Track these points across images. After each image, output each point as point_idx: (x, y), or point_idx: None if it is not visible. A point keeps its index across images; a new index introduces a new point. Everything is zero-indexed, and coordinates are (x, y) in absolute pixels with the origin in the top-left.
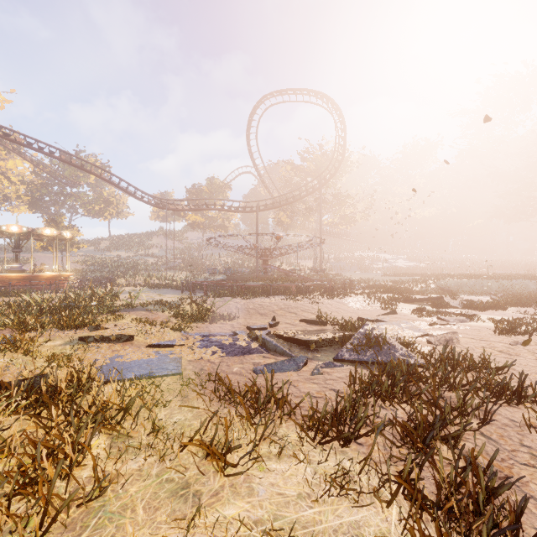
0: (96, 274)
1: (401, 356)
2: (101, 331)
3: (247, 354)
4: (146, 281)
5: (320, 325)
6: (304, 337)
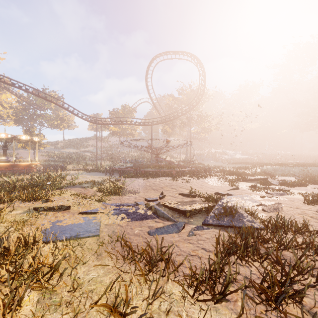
0: (55, 163)
1: (247, 221)
2: (50, 202)
3: (144, 219)
4: (84, 167)
5: (192, 197)
6: (182, 208)
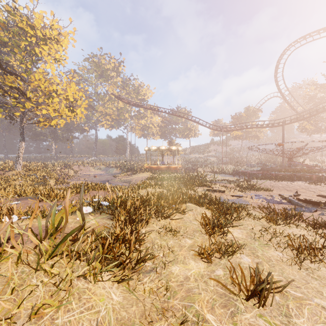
0: (188, 166)
1: None
2: (211, 188)
3: (280, 204)
4: (211, 170)
5: None
6: (316, 200)
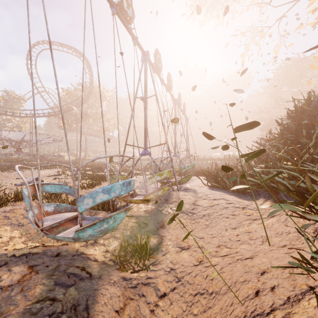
0: None
1: None
2: None
3: None
4: None
5: None
6: None
